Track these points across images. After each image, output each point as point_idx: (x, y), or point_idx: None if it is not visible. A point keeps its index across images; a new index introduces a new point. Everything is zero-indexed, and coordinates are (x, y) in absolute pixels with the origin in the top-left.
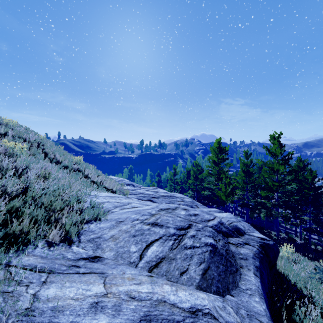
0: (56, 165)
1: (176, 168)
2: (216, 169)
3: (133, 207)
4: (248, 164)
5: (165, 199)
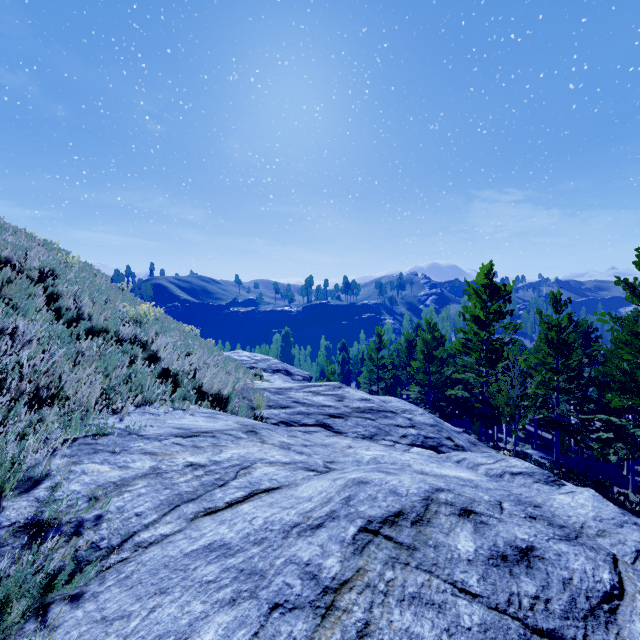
0: (57, 326)
1: (382, 334)
2: (481, 338)
3: (252, 493)
4: (561, 326)
5: (365, 419)
